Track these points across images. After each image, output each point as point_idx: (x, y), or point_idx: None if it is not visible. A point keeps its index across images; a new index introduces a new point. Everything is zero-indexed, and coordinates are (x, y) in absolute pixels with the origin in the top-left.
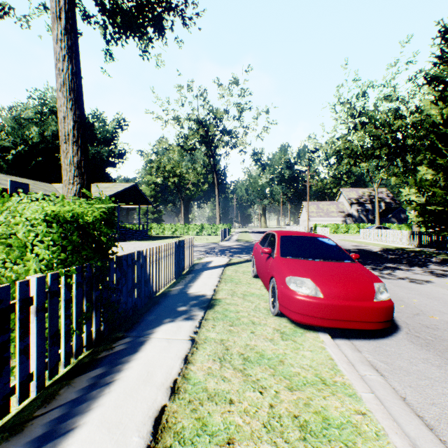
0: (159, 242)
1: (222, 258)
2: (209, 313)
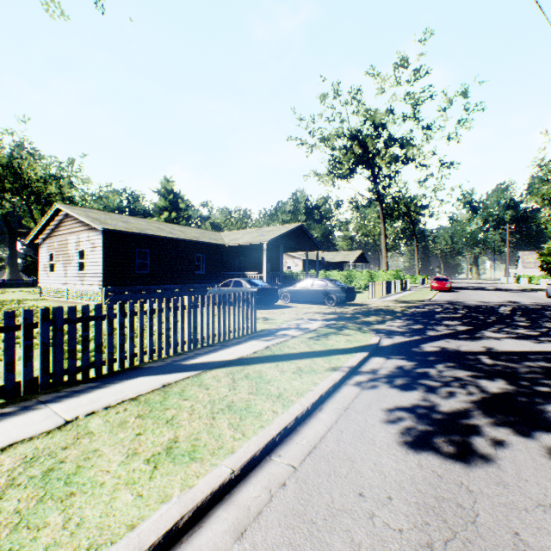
0: None
1: (420, 288)
2: (417, 290)
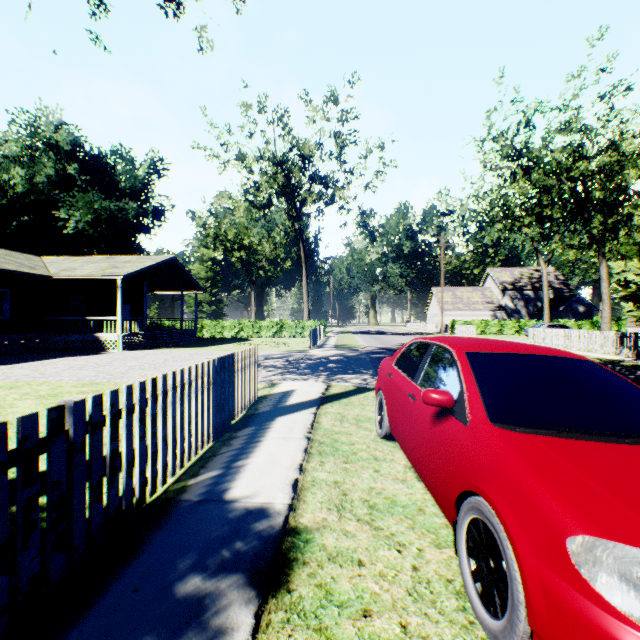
0: (210, 350)
1: (312, 384)
2: (272, 621)
